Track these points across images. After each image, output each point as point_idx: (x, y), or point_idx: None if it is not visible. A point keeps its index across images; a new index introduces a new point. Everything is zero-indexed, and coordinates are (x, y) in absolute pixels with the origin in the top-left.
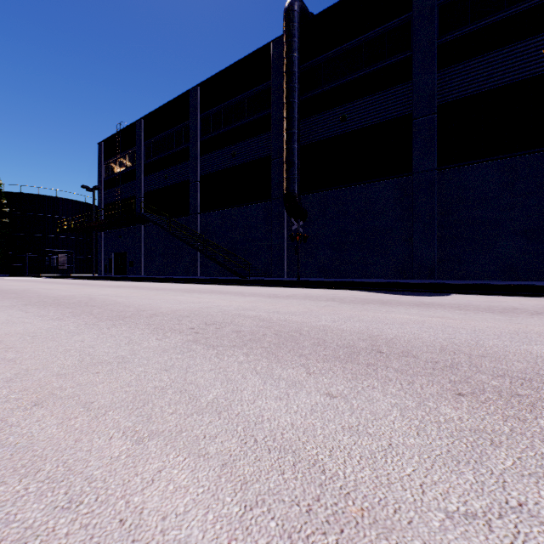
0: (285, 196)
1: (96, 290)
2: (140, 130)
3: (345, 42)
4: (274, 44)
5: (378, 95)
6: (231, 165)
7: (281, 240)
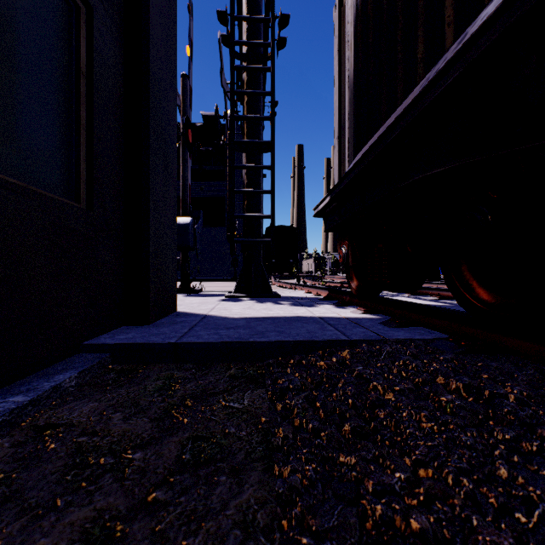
0: None
1: None
2: None
3: None
4: None
5: None
6: None
7: None
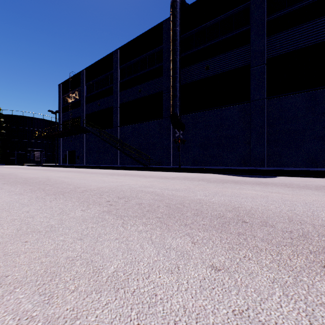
0: (171, 116)
1: (54, 173)
2: (83, 76)
3: (208, 21)
4: (165, 23)
5: (229, 53)
6: (138, 97)
7: (169, 143)
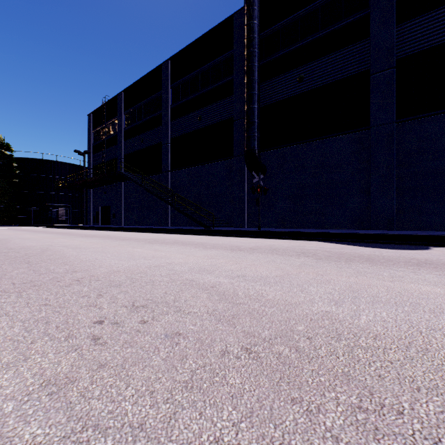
0: (246, 153)
1: (66, 240)
2: (121, 101)
3: (302, 8)
4: (236, 16)
5: (335, 54)
6: (197, 127)
7: (242, 194)
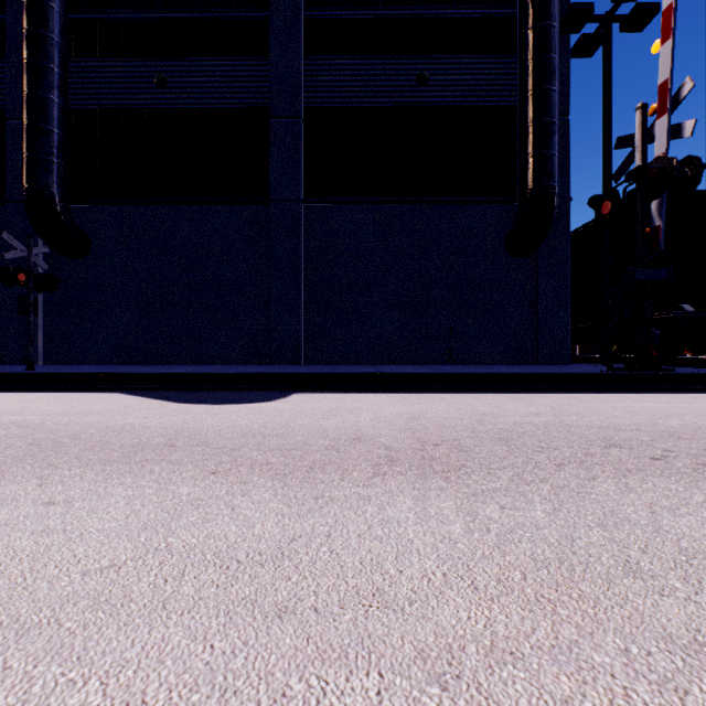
0: (25, 195)
1: None
2: None
3: None
4: None
5: (220, 62)
6: None
7: None
